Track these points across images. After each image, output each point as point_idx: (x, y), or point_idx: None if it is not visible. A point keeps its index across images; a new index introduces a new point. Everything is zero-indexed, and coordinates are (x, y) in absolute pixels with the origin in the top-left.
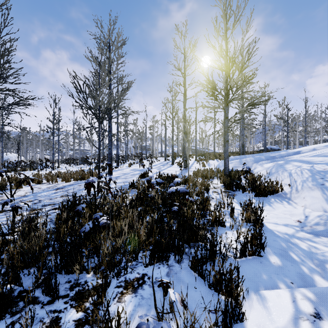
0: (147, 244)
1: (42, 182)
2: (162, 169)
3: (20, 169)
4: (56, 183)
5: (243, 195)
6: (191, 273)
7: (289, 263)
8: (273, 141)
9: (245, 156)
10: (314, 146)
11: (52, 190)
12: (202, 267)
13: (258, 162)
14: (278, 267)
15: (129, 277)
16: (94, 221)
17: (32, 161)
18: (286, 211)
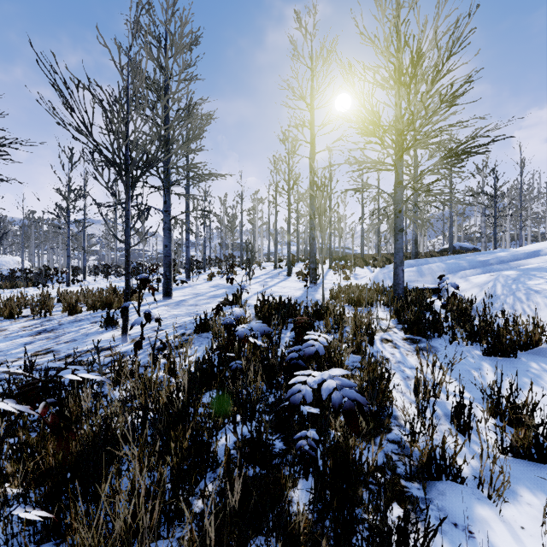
0: None
1: (23, 313)
2: (269, 286)
3: (6, 285)
4: (47, 317)
5: (453, 349)
6: None
7: None
8: (463, 235)
9: (427, 261)
10: None
11: (25, 335)
12: None
13: (454, 272)
14: None
15: None
16: None
17: (30, 270)
18: None
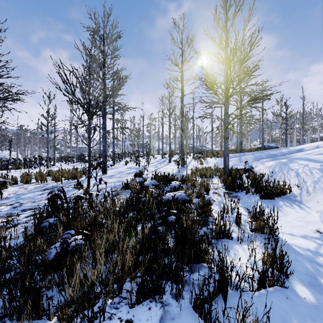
0: (135, 269)
1: (31, 181)
2: (158, 168)
3: (13, 167)
4: (45, 183)
5: (246, 196)
6: (195, 319)
7: None
8: (271, 139)
9: (245, 154)
10: (317, 144)
11: (38, 191)
12: (210, 313)
13: (258, 160)
14: (313, 307)
15: None
16: (61, 243)
17: (26, 159)
18: (300, 217)
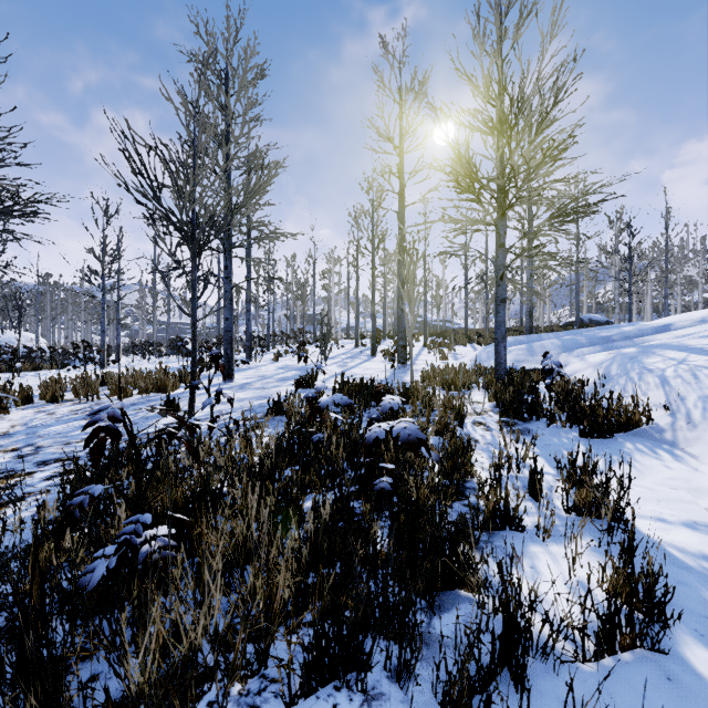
0: (299, 607)
1: (65, 397)
2: (349, 367)
3: (27, 367)
4: (95, 401)
5: (549, 431)
6: None
7: None
8: (595, 305)
9: (540, 337)
10: (703, 314)
11: (79, 419)
12: None
13: (570, 350)
14: None
15: None
16: (119, 546)
17: (55, 348)
18: (676, 479)
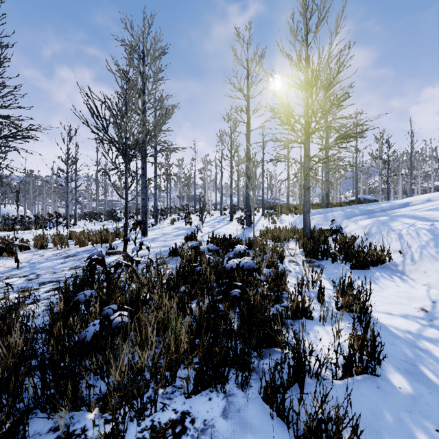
0: (191, 354)
1: (48, 246)
2: (216, 228)
3: (21, 228)
4: (66, 248)
5: (333, 266)
6: (265, 411)
7: (424, 388)
8: (367, 189)
9: (332, 210)
10: (429, 196)
11: (58, 258)
12: (284, 403)
13: (349, 217)
14: (408, 398)
15: (159, 419)
16: (102, 320)
17: (38, 216)
18: (401, 292)
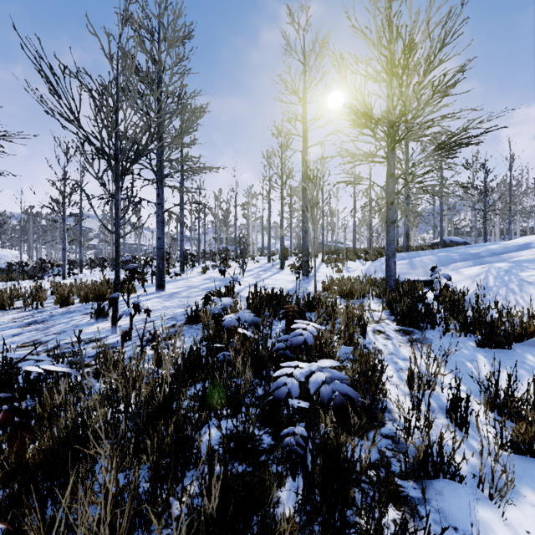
0: None
1: (15, 305)
2: (262, 278)
3: (3, 278)
4: (39, 309)
5: (446, 340)
6: None
7: None
8: (453, 229)
9: (418, 254)
10: None
11: (14, 327)
12: None
13: (445, 264)
14: None
15: None
16: None
17: (26, 263)
18: None
